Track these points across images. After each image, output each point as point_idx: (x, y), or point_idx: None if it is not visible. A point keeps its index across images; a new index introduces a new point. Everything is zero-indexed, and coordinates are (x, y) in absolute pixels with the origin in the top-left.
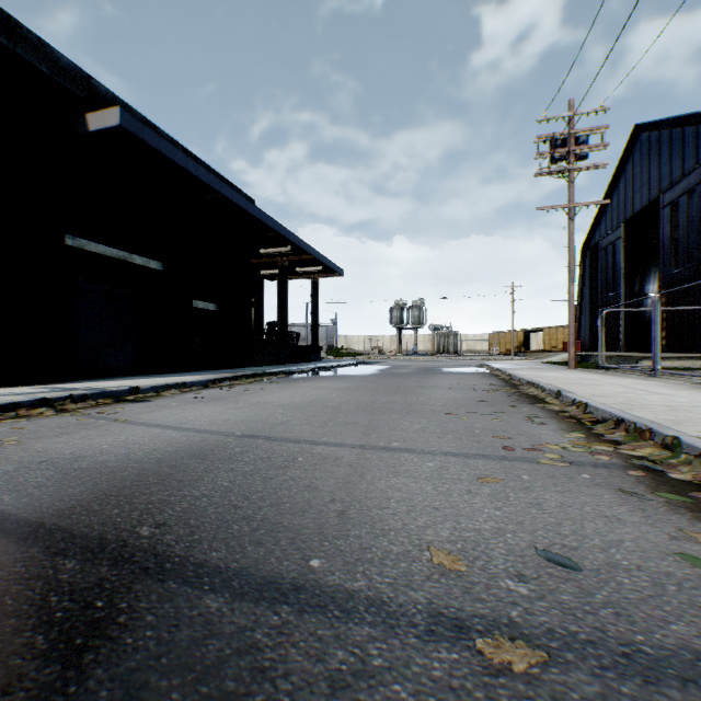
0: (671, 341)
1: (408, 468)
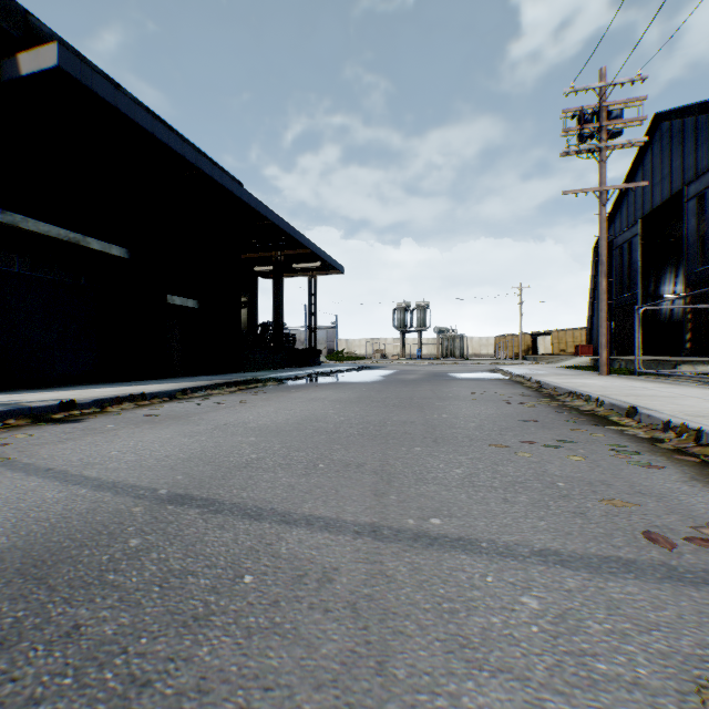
0: (698, 344)
1: (486, 620)
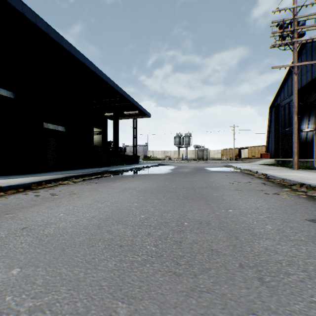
0: None
1: None
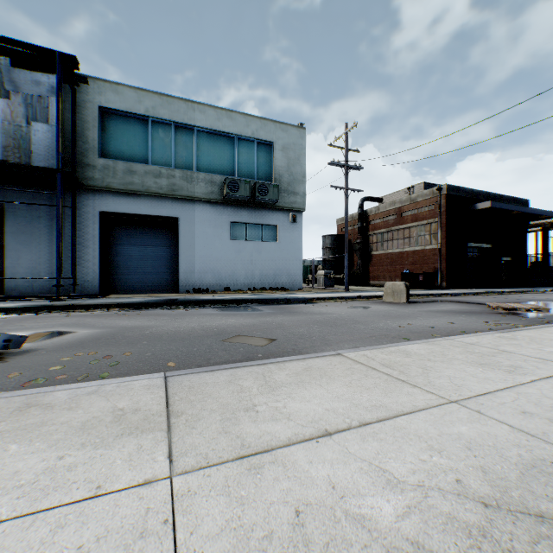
0: None
1: None
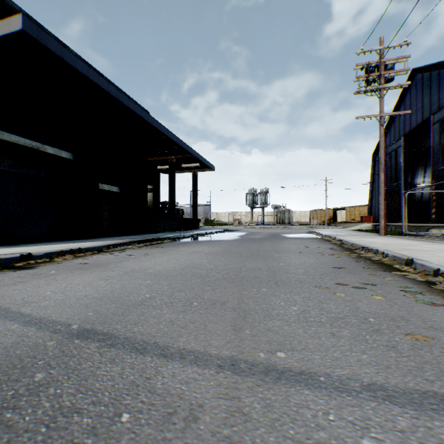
0: (440, 215)
1: None
